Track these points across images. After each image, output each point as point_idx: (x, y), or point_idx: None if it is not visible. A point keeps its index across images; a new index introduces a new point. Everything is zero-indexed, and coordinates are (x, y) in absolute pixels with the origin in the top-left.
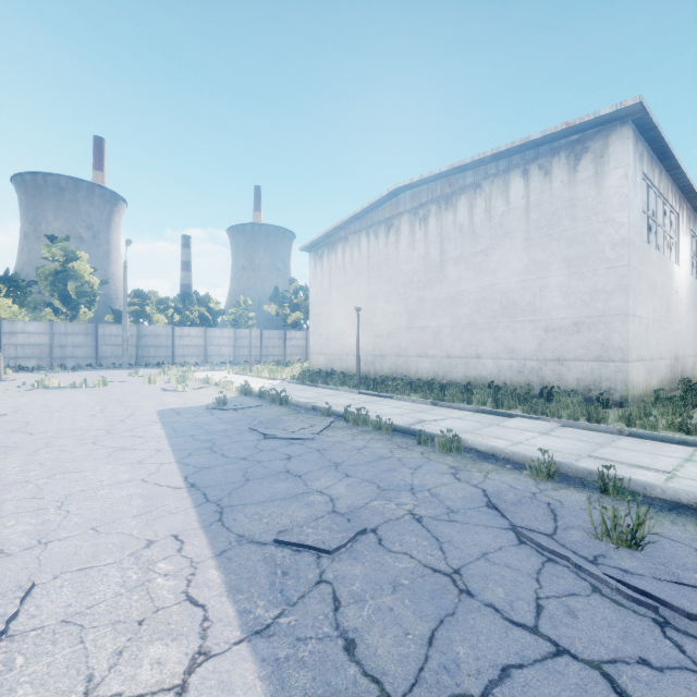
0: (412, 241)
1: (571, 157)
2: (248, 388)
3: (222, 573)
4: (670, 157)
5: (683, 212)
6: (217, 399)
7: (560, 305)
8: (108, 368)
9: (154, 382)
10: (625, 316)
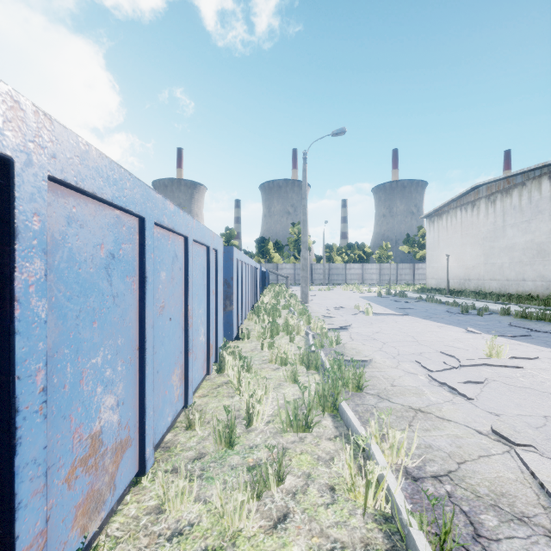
0: (486, 214)
1: None
2: (389, 292)
3: (387, 308)
4: None
5: None
6: (378, 294)
7: None
8: (316, 285)
9: (346, 290)
10: None
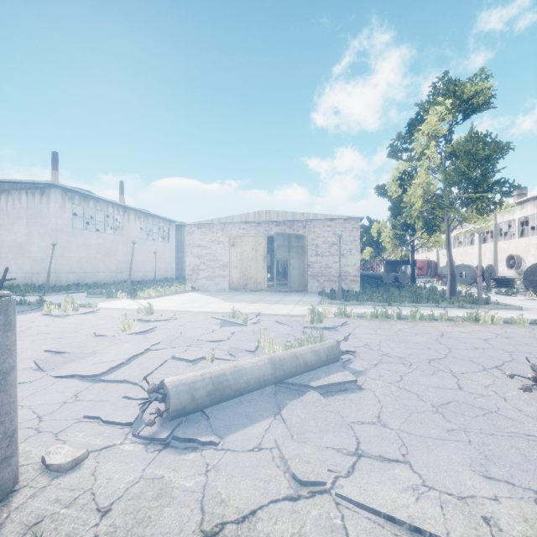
0: None
1: (41, 193)
2: None
3: None
4: (97, 197)
5: (130, 215)
6: None
7: (38, 251)
8: None
9: None
10: (55, 257)
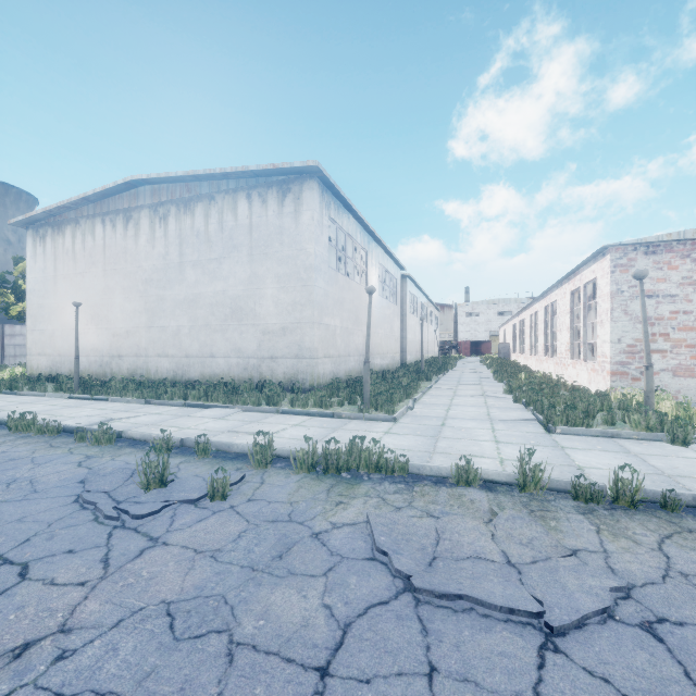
0: (152, 238)
1: (280, 193)
2: None
3: None
4: (353, 209)
5: (372, 250)
6: None
7: (273, 312)
8: None
9: None
10: (312, 324)
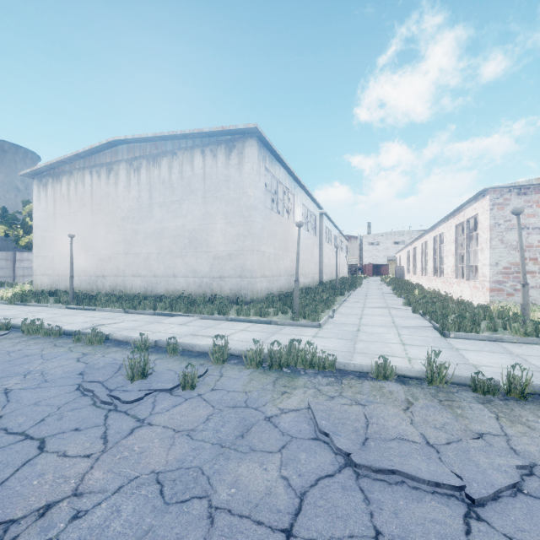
0: (128, 185)
1: (227, 149)
2: None
3: None
4: (283, 162)
5: (297, 194)
6: None
7: (221, 242)
8: None
9: None
10: (252, 251)
